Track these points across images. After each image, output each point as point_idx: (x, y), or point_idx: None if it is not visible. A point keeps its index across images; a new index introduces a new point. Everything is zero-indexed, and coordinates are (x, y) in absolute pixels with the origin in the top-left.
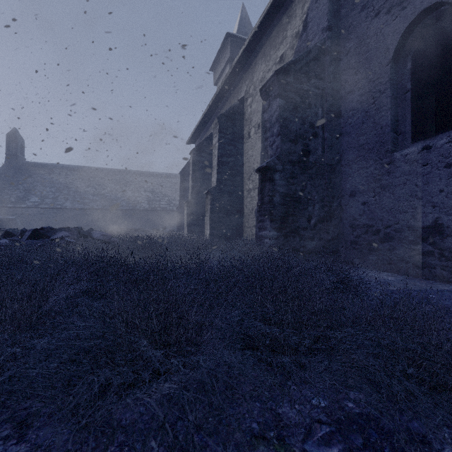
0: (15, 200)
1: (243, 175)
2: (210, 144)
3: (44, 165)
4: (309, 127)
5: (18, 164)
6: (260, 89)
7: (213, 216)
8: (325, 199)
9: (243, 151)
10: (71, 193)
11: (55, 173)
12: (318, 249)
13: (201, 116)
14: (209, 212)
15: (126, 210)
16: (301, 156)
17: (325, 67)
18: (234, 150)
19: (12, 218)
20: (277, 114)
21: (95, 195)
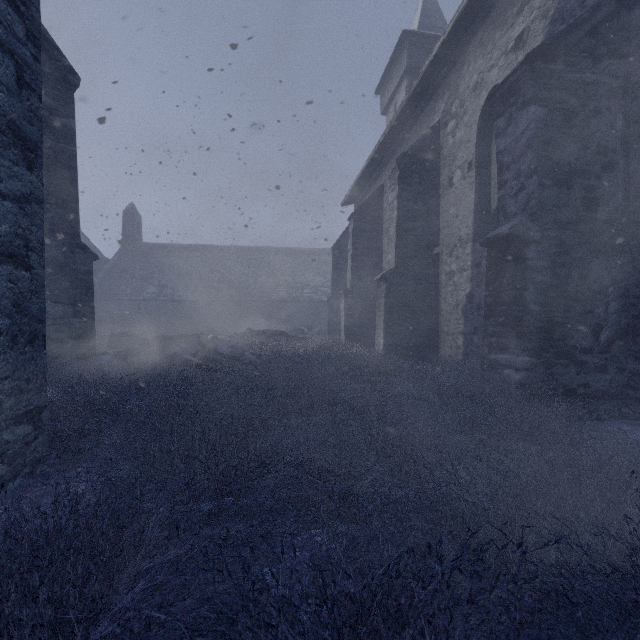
0: (132, 292)
1: (438, 249)
2: (380, 202)
3: (162, 246)
4: (597, 153)
5: (135, 247)
6: (490, 95)
7: (390, 316)
8: (632, 292)
9: (438, 209)
10: (193, 281)
11: (175, 255)
12: (615, 390)
13: (366, 162)
14: (383, 310)
15: (258, 302)
16: (581, 210)
17: (632, 32)
18: (424, 209)
19: (128, 314)
20: (529, 135)
21: (221, 283)
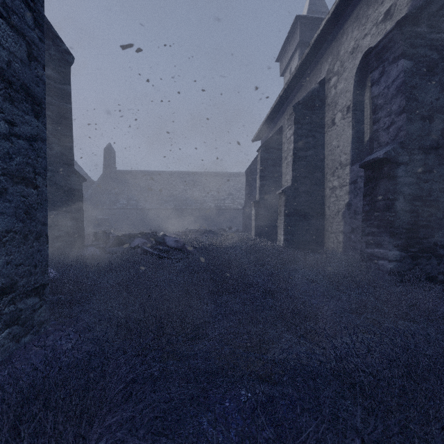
0: (109, 203)
1: (324, 170)
2: (280, 138)
3: (129, 172)
4: None
5: (112, 173)
6: (367, 54)
7: (288, 219)
8: None
9: (324, 142)
10: (150, 195)
11: (138, 178)
12: None
13: (269, 110)
14: (283, 215)
15: (194, 210)
16: (440, 139)
17: None
18: (313, 142)
19: (107, 218)
20: (398, 82)
21: (168, 197)
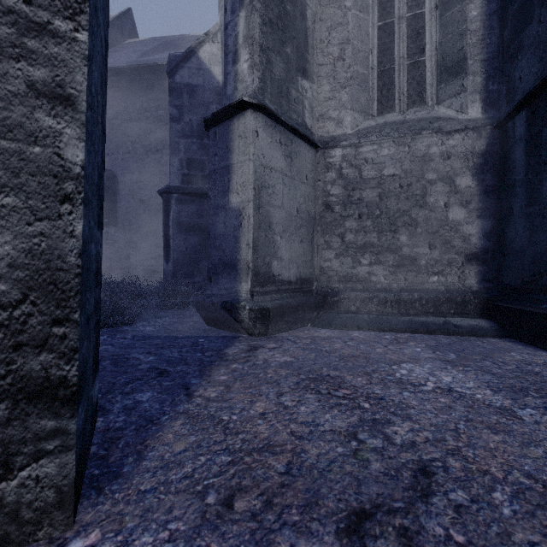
0: None
1: None
2: None
3: None
4: None
5: None
6: None
7: None
8: None
9: None
10: None
11: None
12: None
13: None
14: None
15: None
16: None
17: None
18: None
19: None
20: None
21: None
